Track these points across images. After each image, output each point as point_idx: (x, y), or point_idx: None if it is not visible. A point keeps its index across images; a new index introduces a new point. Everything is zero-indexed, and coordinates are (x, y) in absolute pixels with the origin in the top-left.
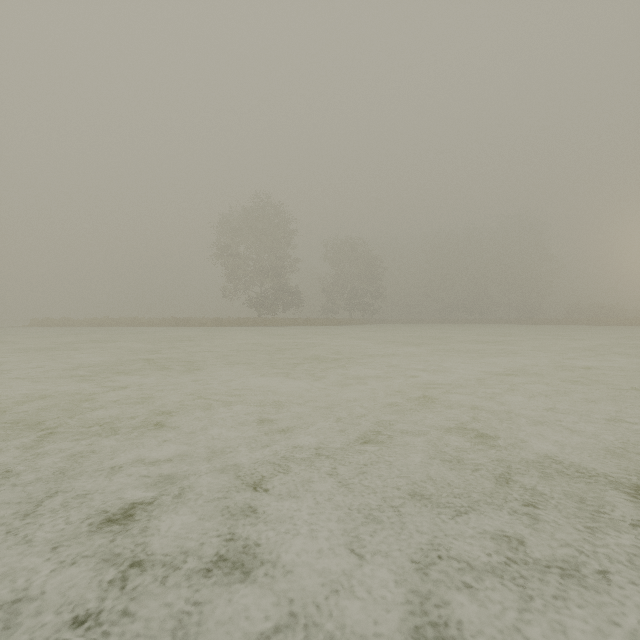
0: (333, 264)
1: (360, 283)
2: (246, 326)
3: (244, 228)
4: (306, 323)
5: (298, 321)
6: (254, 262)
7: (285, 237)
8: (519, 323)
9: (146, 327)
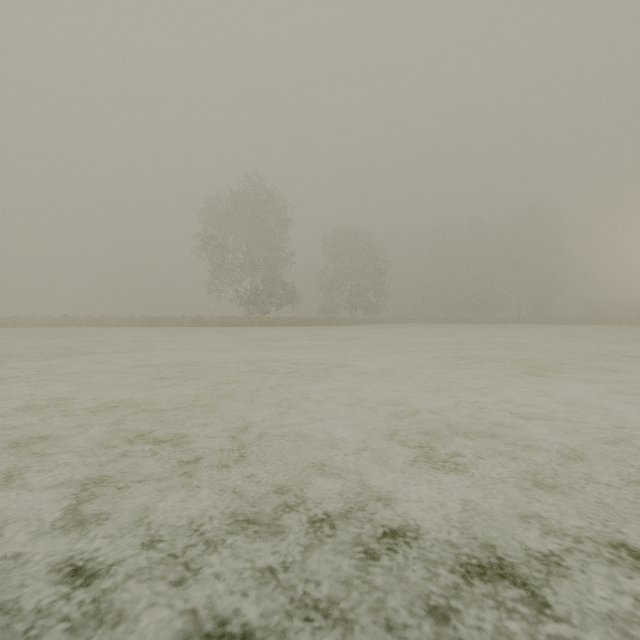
0: (332, 258)
1: (361, 279)
2: (231, 326)
3: (232, 215)
4: (302, 323)
5: (293, 320)
6: (244, 254)
7: (278, 225)
8: (538, 323)
9: (109, 327)
